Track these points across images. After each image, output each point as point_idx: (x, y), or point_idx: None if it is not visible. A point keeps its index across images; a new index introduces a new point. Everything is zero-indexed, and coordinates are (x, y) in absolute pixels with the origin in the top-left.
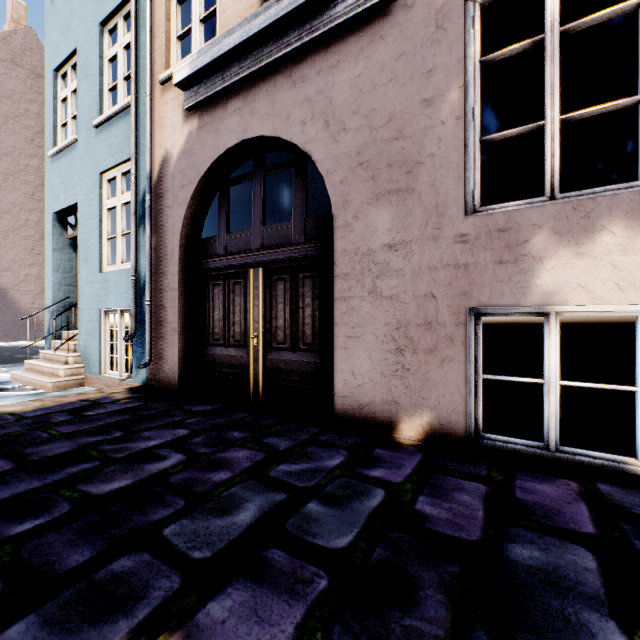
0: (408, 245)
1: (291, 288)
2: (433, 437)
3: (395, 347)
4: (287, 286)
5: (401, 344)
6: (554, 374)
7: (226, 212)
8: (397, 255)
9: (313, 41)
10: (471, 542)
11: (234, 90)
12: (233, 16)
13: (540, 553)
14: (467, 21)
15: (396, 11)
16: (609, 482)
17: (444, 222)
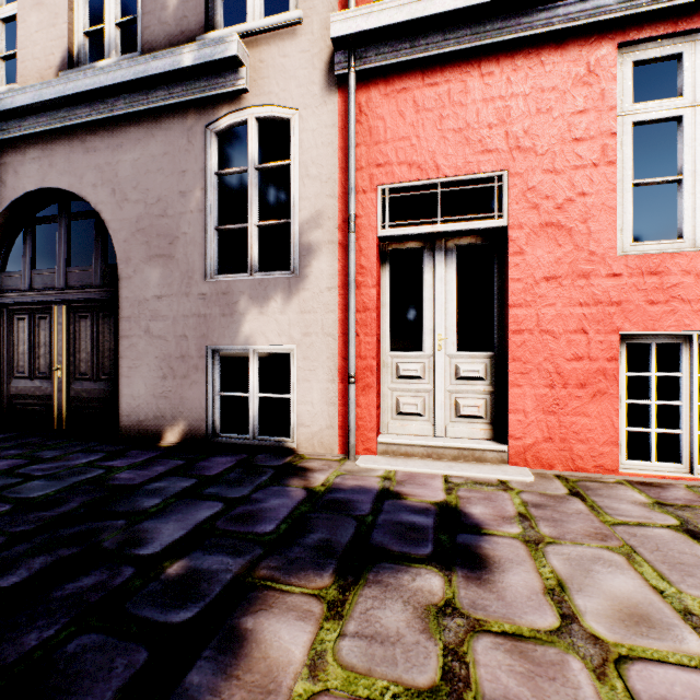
0: (171, 298)
1: (93, 325)
2: (186, 440)
3: (162, 375)
4: (89, 323)
5: (166, 372)
6: (252, 389)
7: (31, 249)
8: (164, 305)
9: (102, 120)
10: (130, 485)
11: (34, 139)
12: (33, 69)
13: (166, 484)
14: (207, 143)
15: (163, 119)
16: (270, 453)
17: (193, 283)
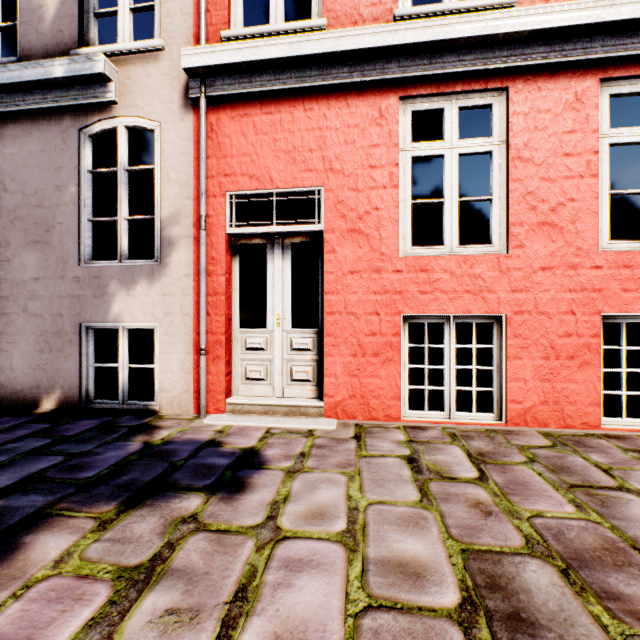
0: (47, 280)
1: None
2: (62, 406)
3: (39, 349)
4: None
5: (43, 346)
6: (122, 361)
7: None
8: (41, 286)
9: None
10: None
11: None
12: None
13: (21, 444)
14: (82, 144)
15: (40, 119)
16: (135, 415)
17: (68, 268)
